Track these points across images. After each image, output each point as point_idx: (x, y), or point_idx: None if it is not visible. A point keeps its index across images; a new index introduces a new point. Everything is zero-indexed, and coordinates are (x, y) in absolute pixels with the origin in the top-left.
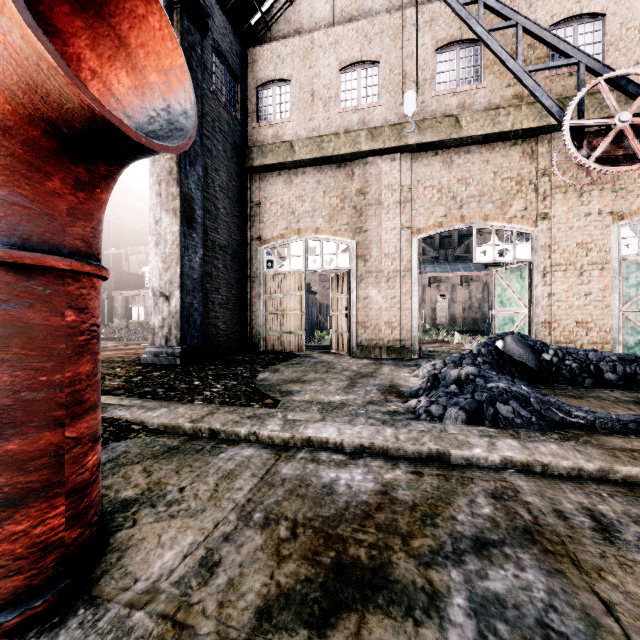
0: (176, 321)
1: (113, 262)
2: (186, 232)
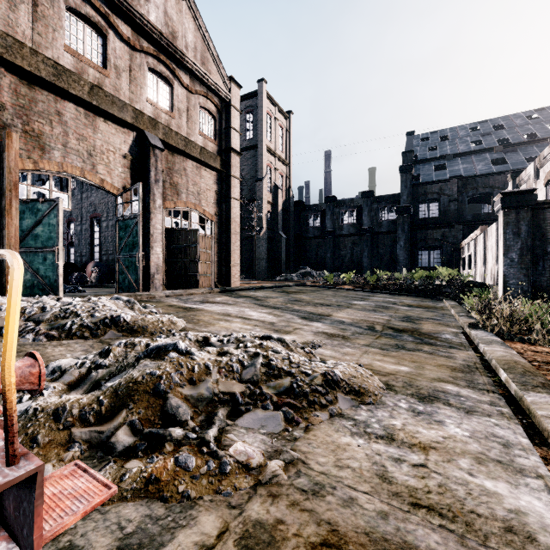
0: None
1: None
2: None
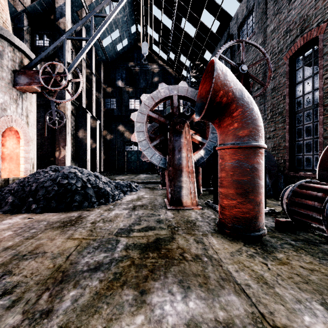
0: None
1: None
2: None
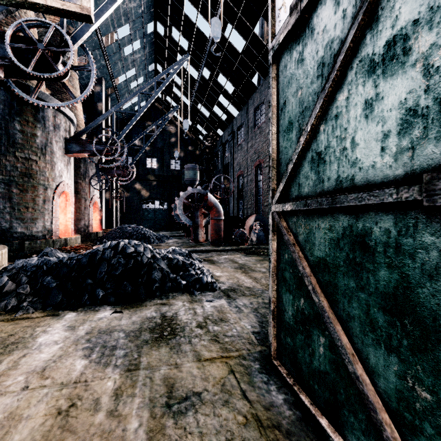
0: None
1: None
2: None
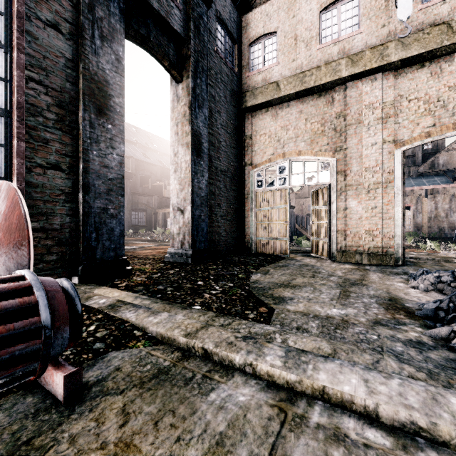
0: (188, 229)
1: (157, 191)
2: (195, 160)
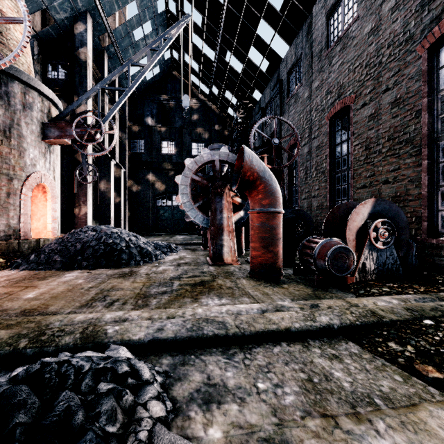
0: None
1: None
2: None
